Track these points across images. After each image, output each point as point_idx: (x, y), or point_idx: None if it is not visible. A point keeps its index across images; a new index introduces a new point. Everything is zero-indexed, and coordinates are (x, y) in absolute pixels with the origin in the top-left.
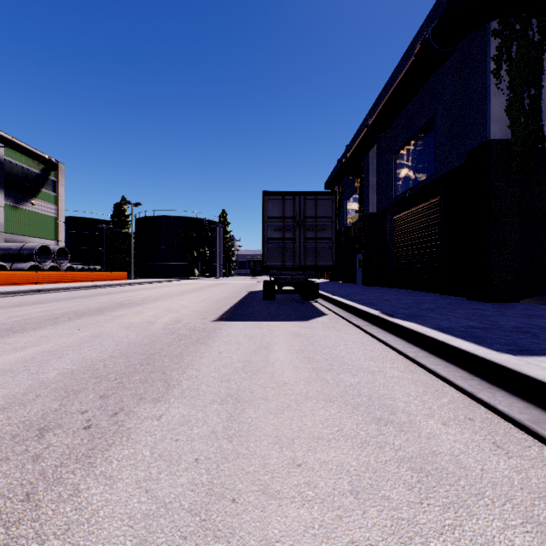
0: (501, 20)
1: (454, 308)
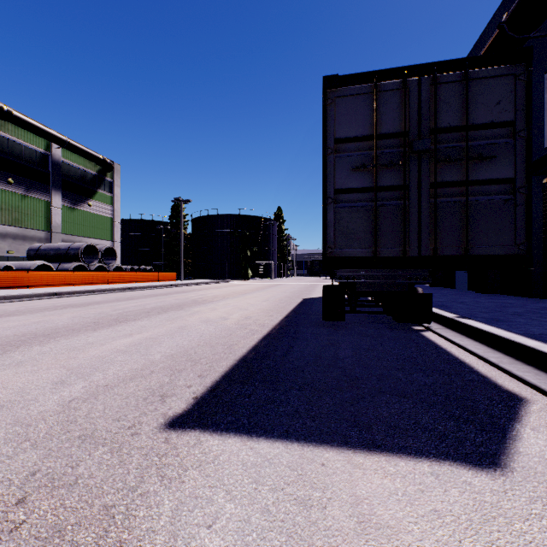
0: None
1: None
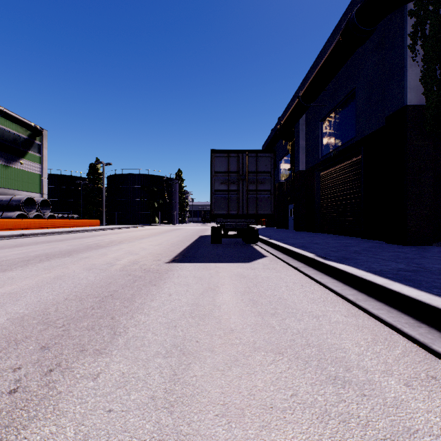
0: (416, 2)
1: (378, 251)
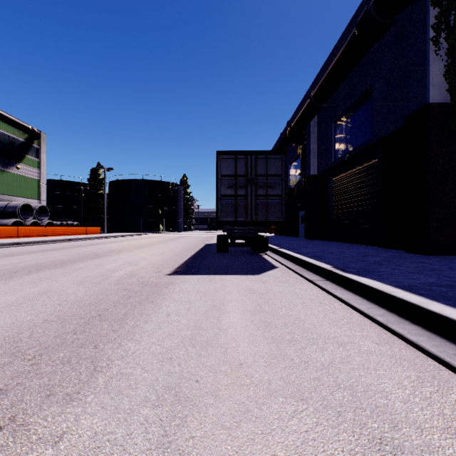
0: None
1: (400, 261)
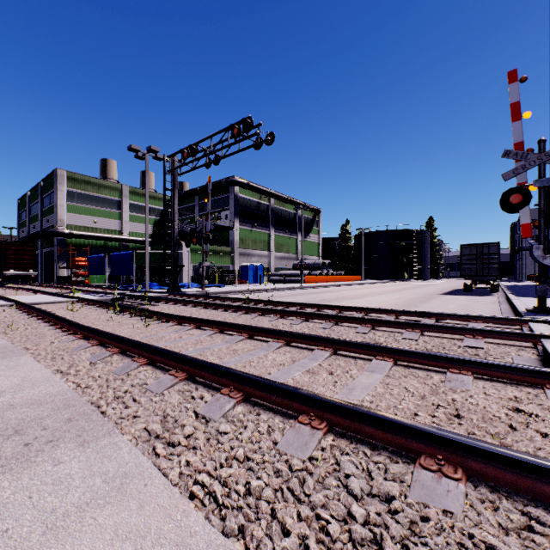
0: None
1: None
